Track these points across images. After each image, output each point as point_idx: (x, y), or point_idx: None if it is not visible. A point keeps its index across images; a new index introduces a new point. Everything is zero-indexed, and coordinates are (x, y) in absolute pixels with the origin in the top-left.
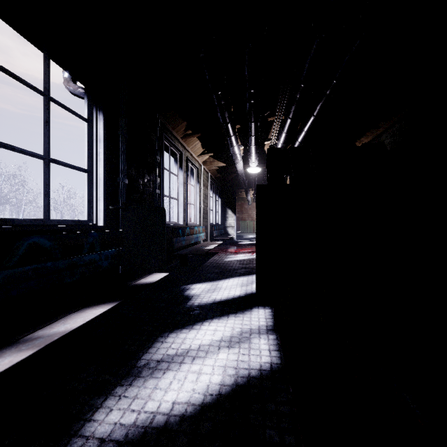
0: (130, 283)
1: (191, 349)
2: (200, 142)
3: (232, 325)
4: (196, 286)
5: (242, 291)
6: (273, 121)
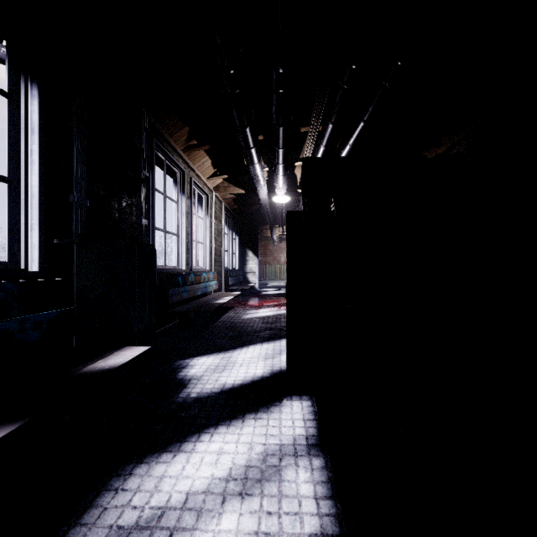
0: (74, 370)
1: (168, 507)
2: (210, 158)
3: (250, 437)
4: (198, 360)
5: (266, 368)
6: (306, 137)
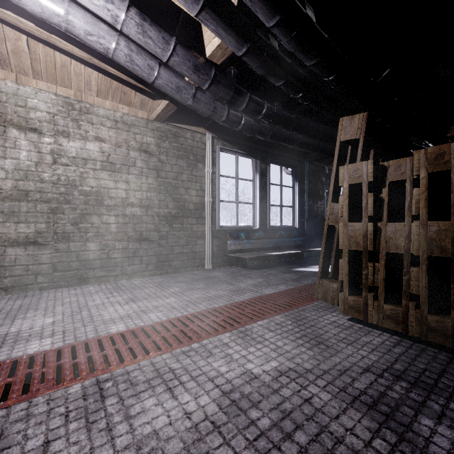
0: (307, 249)
1: None
2: None
3: None
4: None
5: None
6: (447, 129)
